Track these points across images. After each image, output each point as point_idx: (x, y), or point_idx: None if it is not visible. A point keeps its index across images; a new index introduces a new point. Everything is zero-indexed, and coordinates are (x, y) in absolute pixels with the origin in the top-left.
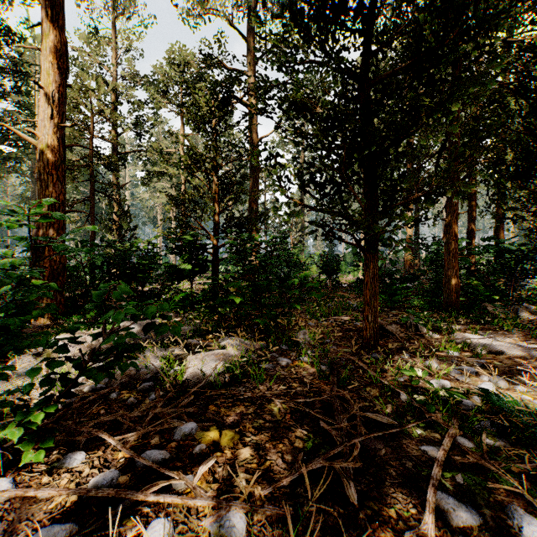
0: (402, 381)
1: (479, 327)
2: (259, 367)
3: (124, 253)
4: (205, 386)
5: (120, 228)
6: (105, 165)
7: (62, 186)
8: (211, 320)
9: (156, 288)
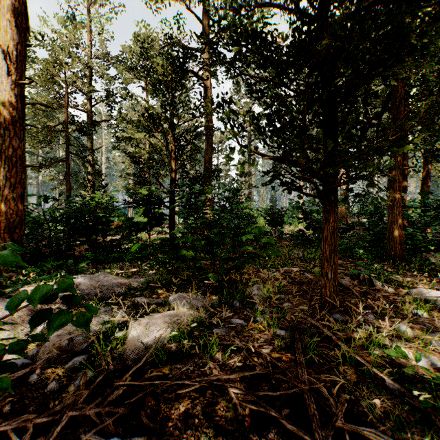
0: (378, 355)
1: (429, 279)
2: (211, 333)
3: (84, 207)
4: (146, 361)
5: (93, 185)
6: (79, 131)
7: (20, 141)
8: (167, 270)
9: (116, 239)
